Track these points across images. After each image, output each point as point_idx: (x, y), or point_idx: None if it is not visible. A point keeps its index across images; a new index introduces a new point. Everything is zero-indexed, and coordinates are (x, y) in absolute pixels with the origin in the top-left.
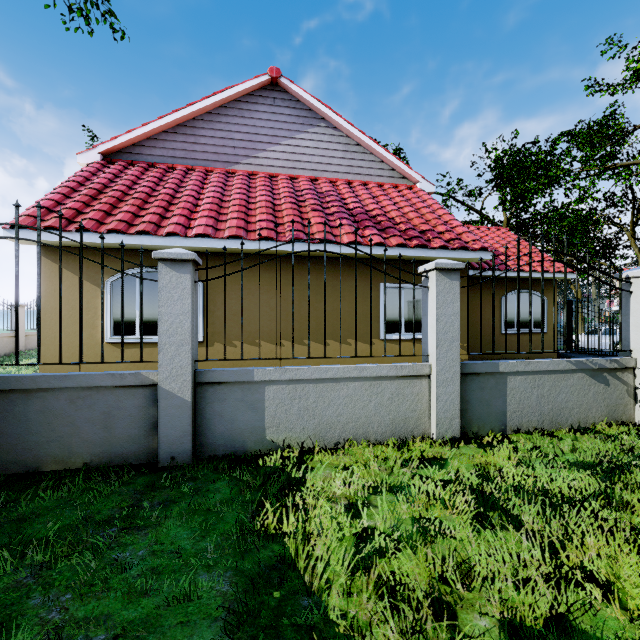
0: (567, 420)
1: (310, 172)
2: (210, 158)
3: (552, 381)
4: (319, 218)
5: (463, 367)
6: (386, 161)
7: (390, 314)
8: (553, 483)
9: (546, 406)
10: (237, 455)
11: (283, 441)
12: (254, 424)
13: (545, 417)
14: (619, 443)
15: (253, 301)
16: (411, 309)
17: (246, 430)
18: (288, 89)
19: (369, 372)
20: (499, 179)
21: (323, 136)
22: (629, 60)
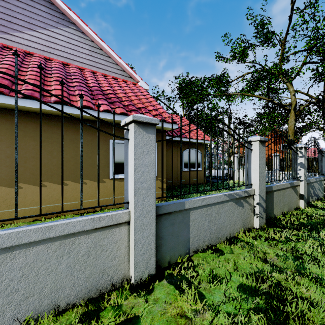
0: (224, 234)
1: (63, 58)
2: None
3: (216, 210)
4: (60, 86)
5: (158, 209)
6: (119, 64)
7: (117, 161)
8: None
9: (213, 228)
10: None
11: None
12: None
13: (213, 236)
14: (255, 250)
15: None
16: None
17: None
18: None
19: (58, 231)
20: (181, 94)
21: (74, 36)
22: (233, 46)
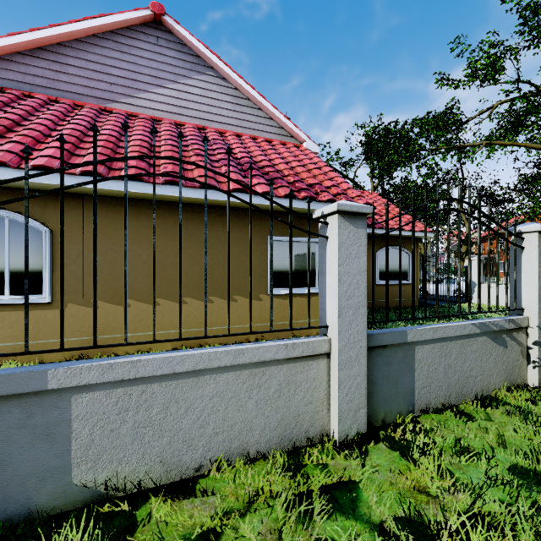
0: (472, 390)
1: (198, 120)
2: (80, 91)
3: (458, 348)
4: (202, 163)
5: (368, 339)
6: (275, 118)
7: (278, 268)
8: (521, 535)
9: (453, 377)
10: (12, 524)
11: (105, 483)
12: (49, 463)
13: (452, 390)
14: (534, 420)
15: (120, 253)
16: (299, 263)
17: (32, 477)
18: (173, 30)
19: (248, 357)
20: (368, 153)
21: (211, 85)
22: (471, 58)
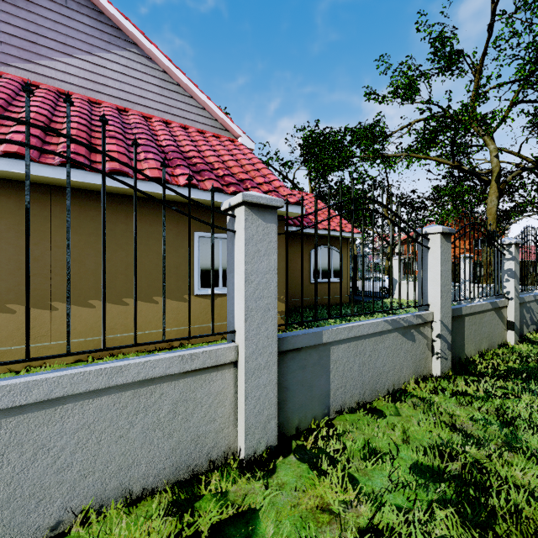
0: (384, 385)
1: (118, 101)
2: None
3: (372, 345)
4: (115, 146)
5: (281, 343)
6: (208, 109)
7: (206, 266)
8: None
9: (367, 374)
10: None
11: None
12: None
13: (366, 387)
14: (436, 410)
15: (0, 247)
16: None
17: None
18: None
19: (130, 375)
20: (306, 156)
21: (135, 64)
22: (393, 76)
